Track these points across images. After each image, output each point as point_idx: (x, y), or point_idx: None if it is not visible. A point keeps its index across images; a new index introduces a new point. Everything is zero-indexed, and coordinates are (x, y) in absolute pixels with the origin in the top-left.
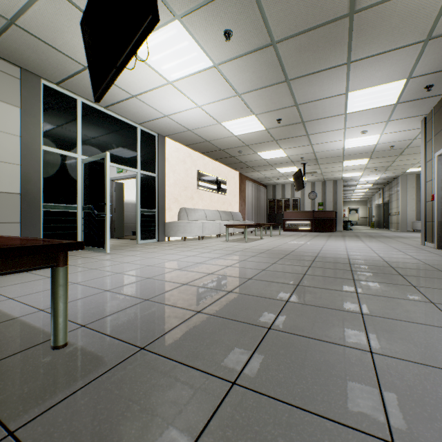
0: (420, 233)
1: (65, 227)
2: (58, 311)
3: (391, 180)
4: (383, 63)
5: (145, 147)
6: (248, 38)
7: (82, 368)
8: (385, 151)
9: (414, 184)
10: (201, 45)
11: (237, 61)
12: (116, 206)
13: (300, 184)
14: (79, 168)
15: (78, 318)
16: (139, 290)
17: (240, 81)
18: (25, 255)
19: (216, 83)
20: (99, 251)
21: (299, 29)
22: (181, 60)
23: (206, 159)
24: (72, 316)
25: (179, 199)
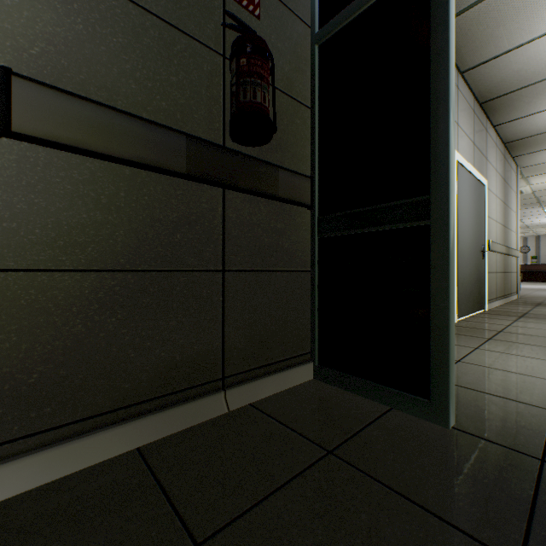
0: None
1: None
2: None
3: None
4: None
5: None
6: None
7: None
8: None
9: None
10: None
11: None
12: None
13: None
14: None
15: None
16: None
17: None
18: None
19: None
20: None
21: None
22: None
23: None
24: None
25: None
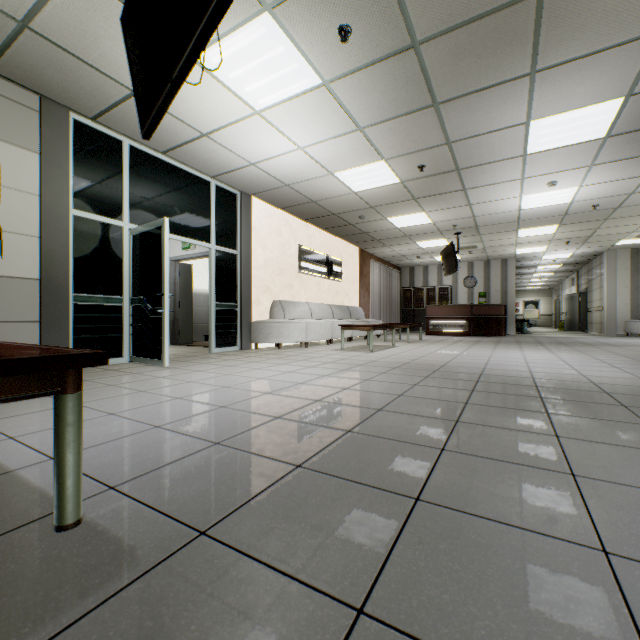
0: (637, 338)
1: (105, 329)
2: (64, 467)
3: (591, 258)
4: (589, 72)
5: (222, 211)
6: (375, 37)
7: (97, 570)
8: (583, 213)
9: (627, 264)
10: (303, 52)
11: (358, 75)
12: (181, 299)
13: (452, 265)
14: (125, 242)
15: (106, 473)
16: (206, 426)
17: (363, 107)
18: (1, 375)
19: (326, 112)
20: (154, 364)
21: (456, 20)
22: (274, 76)
23: (312, 228)
24: (97, 470)
25: (272, 288)
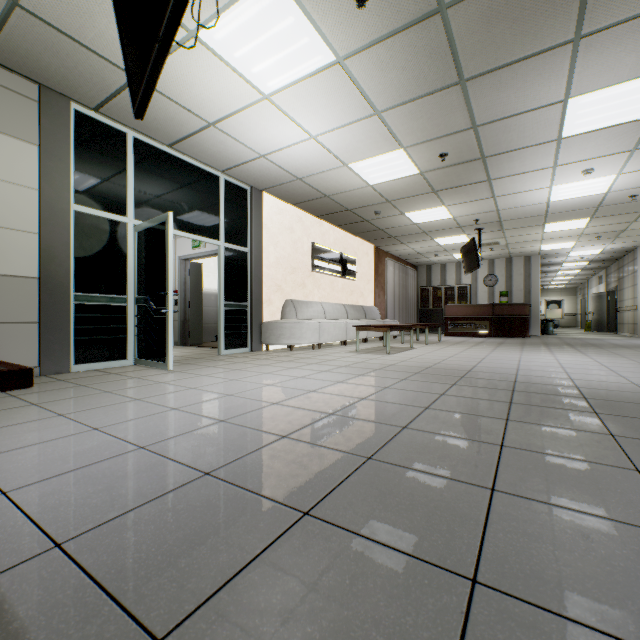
0: None
1: (108, 330)
2: None
3: (622, 254)
4: None
5: (231, 207)
6: (396, 1)
7: None
8: (619, 205)
9: None
10: (315, 23)
11: (376, 48)
12: (191, 298)
13: (473, 262)
14: (129, 238)
15: (59, 519)
16: (198, 448)
17: (381, 87)
18: None
19: (341, 94)
20: (158, 367)
21: None
22: (283, 54)
23: (325, 225)
24: (49, 514)
25: (284, 287)
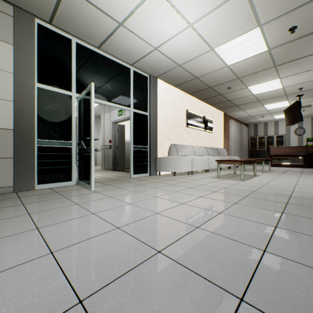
0: None
1: (60, 162)
2: None
3: None
4: None
5: (137, 87)
6: None
7: None
8: None
9: None
10: None
11: None
12: (118, 144)
13: (296, 117)
14: (73, 105)
15: None
16: None
17: None
18: None
19: None
20: (87, 188)
21: None
22: None
23: (194, 99)
24: None
25: (170, 136)
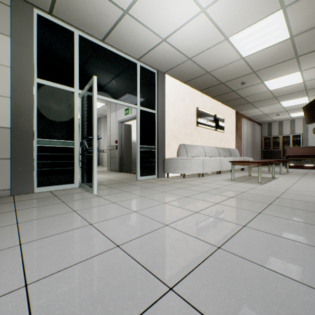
0: None
1: (61, 163)
2: None
3: None
4: None
5: (144, 84)
6: None
7: None
8: None
9: None
10: None
11: None
12: (125, 145)
13: None
14: (75, 102)
15: None
16: None
17: None
18: None
19: None
20: (89, 191)
21: None
22: None
23: (205, 97)
24: None
25: (179, 136)
